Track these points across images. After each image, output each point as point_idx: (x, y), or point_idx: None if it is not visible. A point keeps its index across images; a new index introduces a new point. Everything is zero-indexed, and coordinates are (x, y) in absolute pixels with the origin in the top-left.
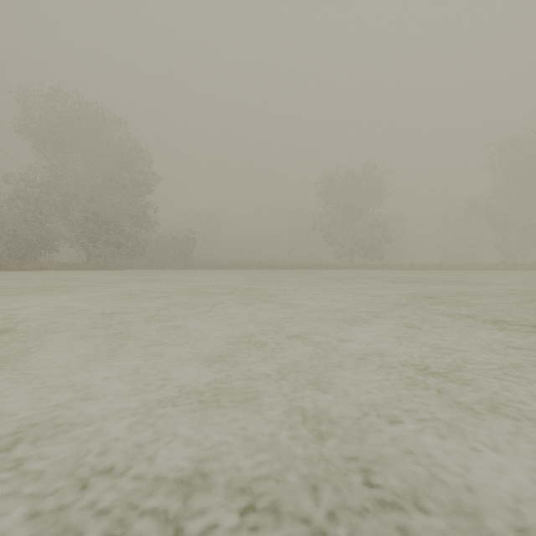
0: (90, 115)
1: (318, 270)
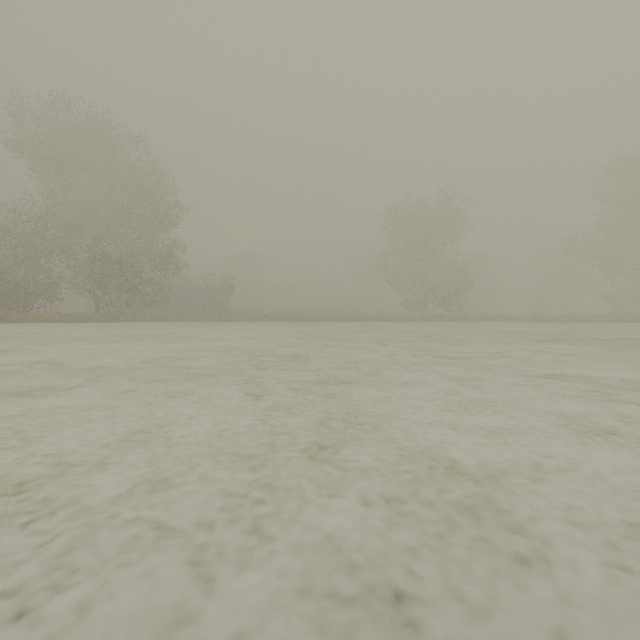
0: (99, 129)
1: (383, 322)
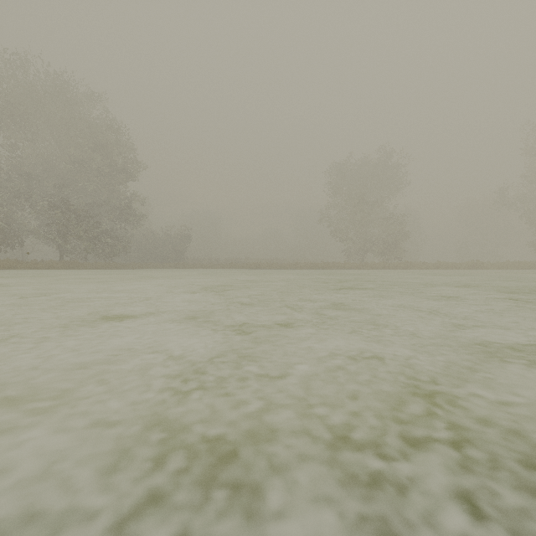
0: (59, 86)
1: (328, 269)
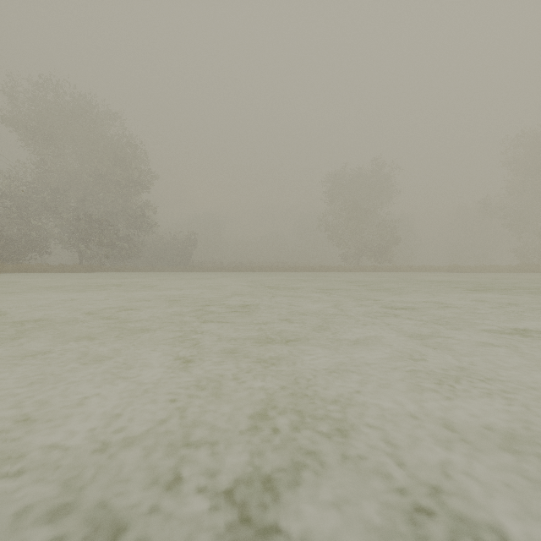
0: (82, 108)
1: (324, 272)
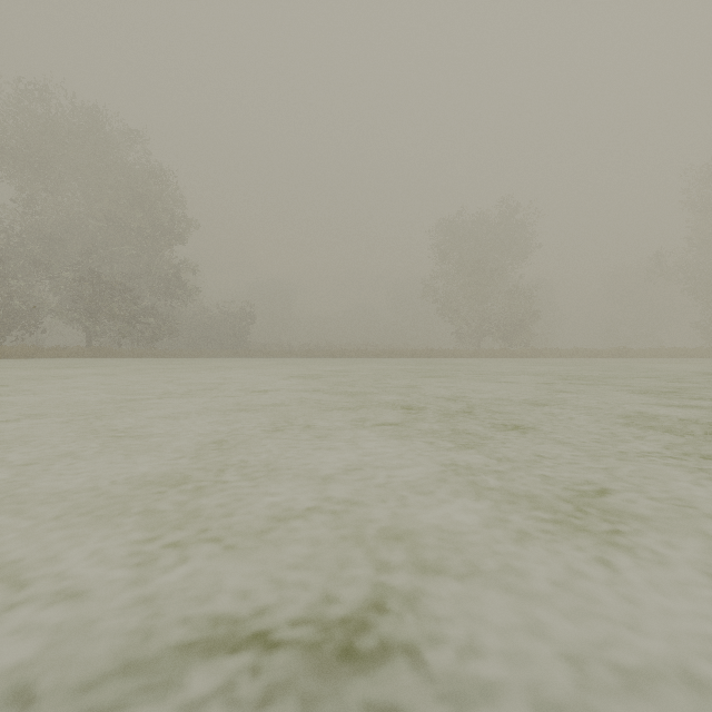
0: (88, 123)
1: (434, 358)
